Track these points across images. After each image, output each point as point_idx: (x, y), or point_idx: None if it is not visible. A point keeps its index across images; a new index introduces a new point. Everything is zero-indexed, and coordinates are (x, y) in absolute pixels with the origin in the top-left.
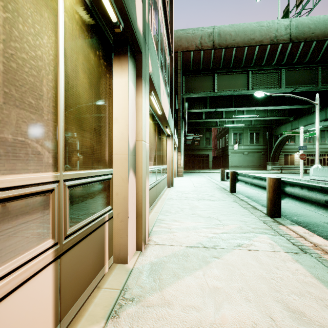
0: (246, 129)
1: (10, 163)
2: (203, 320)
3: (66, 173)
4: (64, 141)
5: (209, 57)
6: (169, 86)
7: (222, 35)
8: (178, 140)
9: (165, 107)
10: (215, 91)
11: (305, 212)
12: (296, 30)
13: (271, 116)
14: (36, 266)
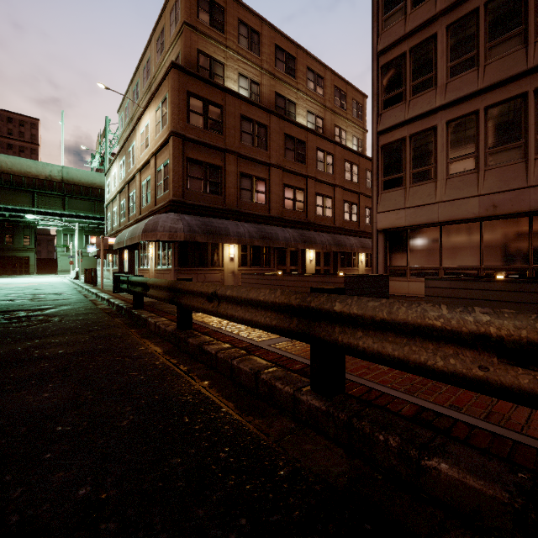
0: (80, 231)
1: None
2: None
3: None
4: None
5: None
6: None
7: None
8: None
9: None
10: None
11: None
12: (67, 175)
13: (93, 224)
14: None
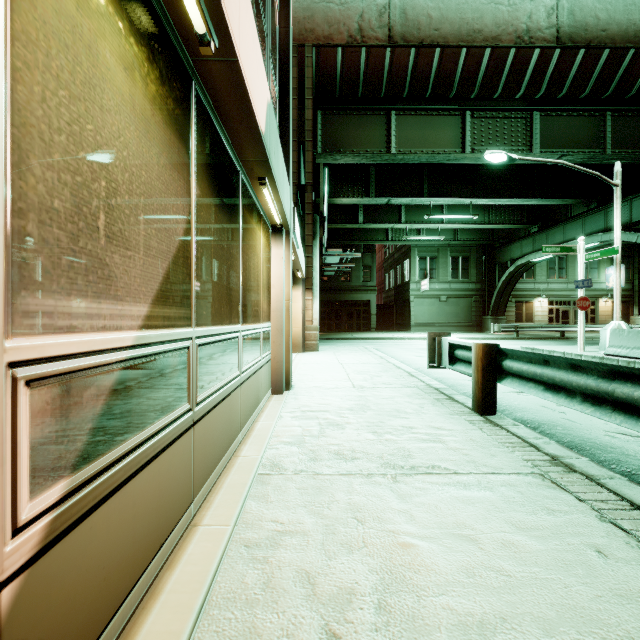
0: (444, 249)
1: None
2: None
3: None
4: None
5: (380, 66)
6: (280, 79)
7: (409, 14)
8: (305, 262)
9: (243, 37)
10: (392, 153)
11: None
12: (570, 20)
13: (496, 222)
14: None
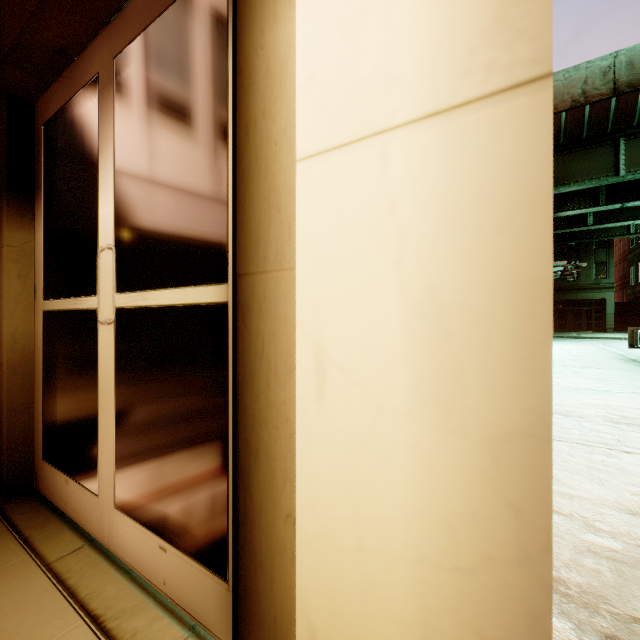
0: None
1: None
2: (593, 403)
3: None
4: None
5: (605, 112)
6: None
7: (637, 63)
8: None
9: None
10: (620, 175)
11: None
12: None
13: None
14: None
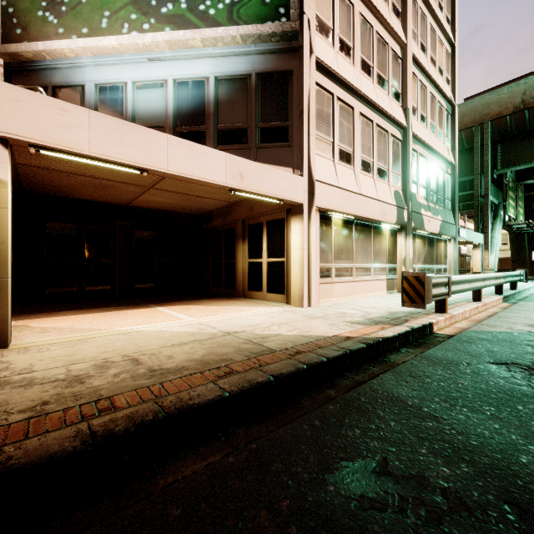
0: None
1: (383, 263)
2: None
3: (388, 265)
4: (387, 259)
5: None
6: (451, 193)
7: None
8: (483, 235)
9: (433, 227)
10: None
11: None
12: None
13: None
14: (385, 279)
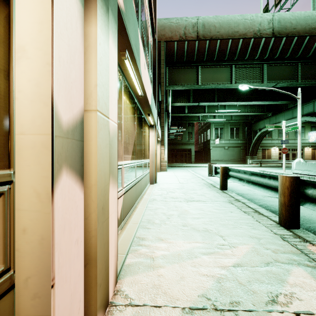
0: (226, 124)
1: None
2: None
3: None
4: None
5: (193, 48)
6: (152, 71)
7: (206, 26)
8: (161, 133)
9: (147, 88)
10: (199, 84)
11: (315, 216)
12: (278, 25)
13: (251, 112)
14: None
